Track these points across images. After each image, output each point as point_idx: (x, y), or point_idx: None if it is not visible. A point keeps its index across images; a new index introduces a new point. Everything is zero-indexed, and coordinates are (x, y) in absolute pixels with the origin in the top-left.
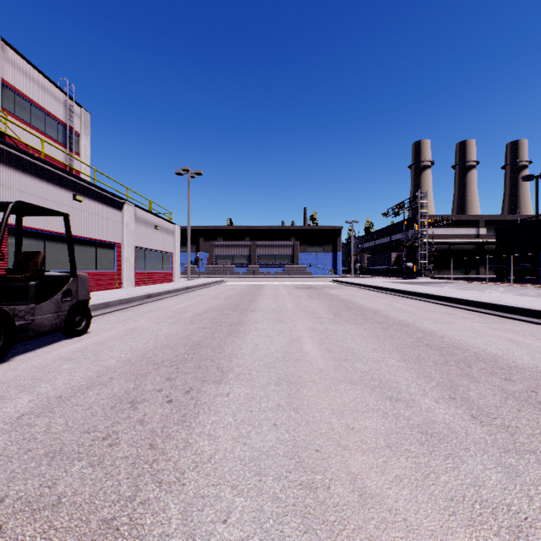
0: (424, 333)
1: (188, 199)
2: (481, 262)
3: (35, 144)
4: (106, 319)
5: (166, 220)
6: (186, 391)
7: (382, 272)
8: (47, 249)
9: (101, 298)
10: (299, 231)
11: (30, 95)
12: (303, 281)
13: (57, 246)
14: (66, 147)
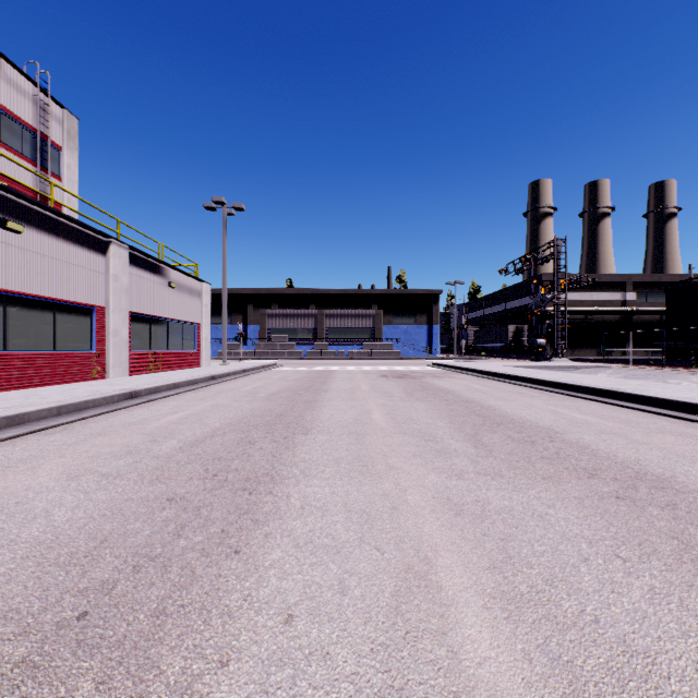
0: None
1: (224, 246)
2: (629, 338)
3: None
4: None
5: (187, 274)
6: None
7: (494, 352)
8: None
9: (21, 404)
10: (383, 296)
11: None
12: (389, 365)
13: None
14: (37, 165)
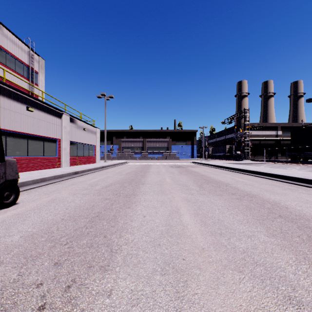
0: (271, 203)
1: (105, 113)
2: (279, 151)
3: (8, 78)
4: (38, 190)
5: (90, 125)
6: (66, 287)
7: (220, 157)
8: (8, 142)
9: (41, 175)
10: (172, 132)
11: (5, 47)
12: (174, 162)
13: (15, 140)
14: (29, 80)
